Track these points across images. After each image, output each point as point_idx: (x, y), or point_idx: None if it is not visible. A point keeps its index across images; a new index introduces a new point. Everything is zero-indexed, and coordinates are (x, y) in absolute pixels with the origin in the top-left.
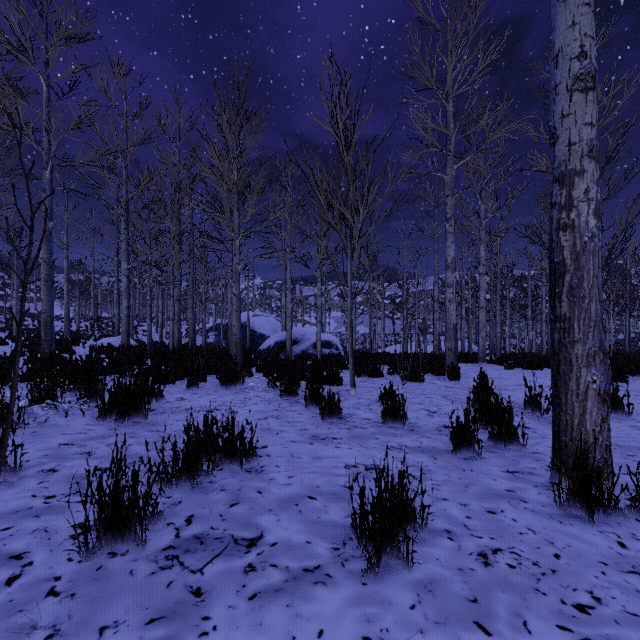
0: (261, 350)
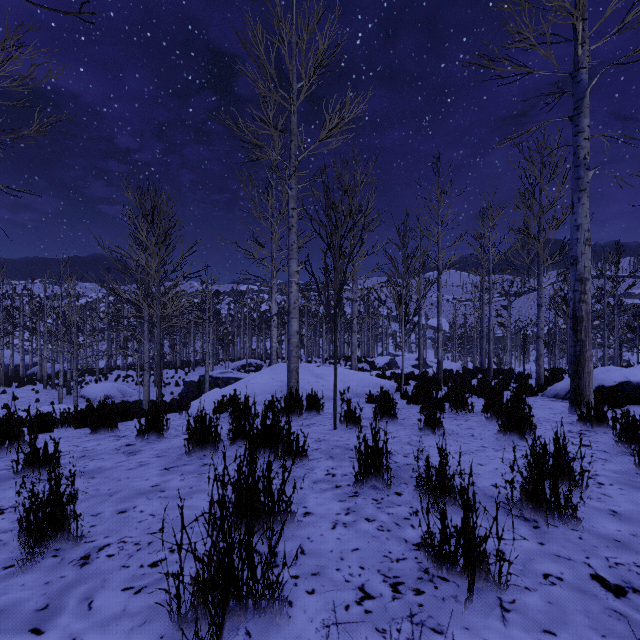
0: (30, 374)
